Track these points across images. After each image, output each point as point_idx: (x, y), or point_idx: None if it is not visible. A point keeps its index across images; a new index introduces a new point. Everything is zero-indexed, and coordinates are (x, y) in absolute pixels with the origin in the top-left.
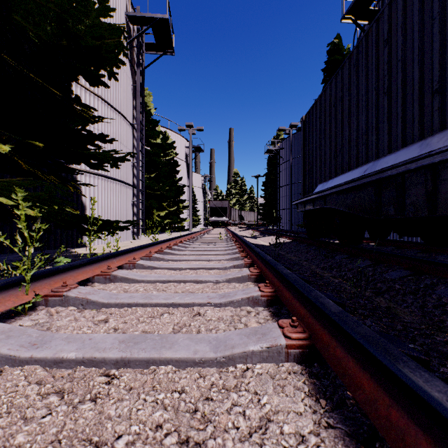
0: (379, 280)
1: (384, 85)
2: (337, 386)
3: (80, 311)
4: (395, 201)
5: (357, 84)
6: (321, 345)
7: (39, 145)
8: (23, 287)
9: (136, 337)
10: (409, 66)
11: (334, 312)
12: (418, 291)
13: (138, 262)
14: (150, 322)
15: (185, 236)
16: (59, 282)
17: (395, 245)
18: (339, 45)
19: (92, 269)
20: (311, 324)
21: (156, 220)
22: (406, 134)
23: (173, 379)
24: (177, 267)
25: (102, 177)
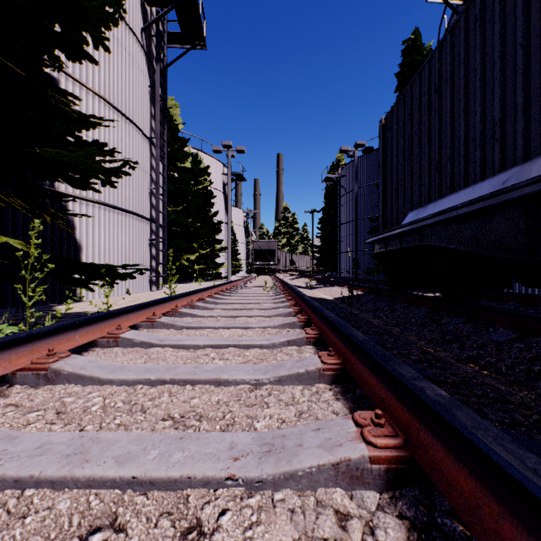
0: None
1: None
2: None
3: None
4: None
5: (482, 47)
6: None
7: None
8: None
9: None
10: None
11: None
12: None
13: (124, 334)
14: None
15: (217, 286)
16: None
17: (519, 300)
18: (417, 43)
19: (8, 358)
20: None
21: (184, 266)
22: None
23: None
24: (190, 344)
25: (105, 206)
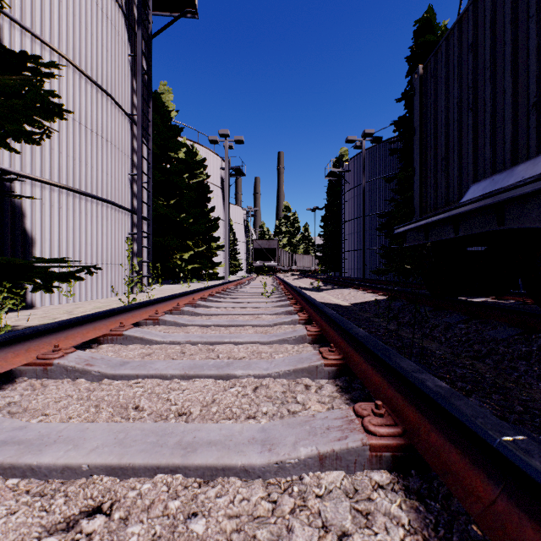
0: None
1: None
2: None
3: None
4: None
5: None
6: None
7: None
8: None
9: None
10: None
11: None
12: None
13: None
14: None
15: (205, 289)
16: None
17: None
18: (431, 23)
19: None
20: None
21: (176, 265)
22: None
23: None
24: (52, 465)
25: (69, 191)
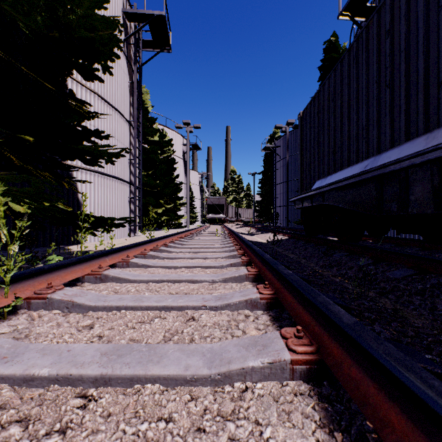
0: (382, 279)
1: (386, 77)
2: (353, 413)
3: (64, 315)
4: (398, 198)
5: (357, 77)
6: (332, 361)
7: (29, 140)
8: (2, 289)
9: (120, 348)
10: (413, 56)
11: (348, 324)
12: (426, 292)
13: (132, 260)
14: (139, 328)
15: (181, 233)
16: (44, 283)
17: (394, 242)
18: (335, 43)
19: (81, 268)
20: (319, 334)
21: (153, 217)
22: (409, 128)
23: (160, 402)
24: (172, 266)
25: (98, 174)
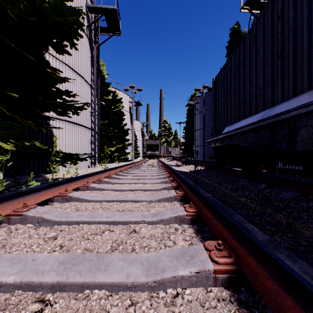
0: (276, 199)
1: (278, 50)
2: None
3: (35, 228)
4: (287, 139)
5: (256, 51)
6: (249, 272)
7: (15, 96)
8: None
9: (75, 258)
10: (299, 34)
11: (263, 241)
12: (310, 209)
13: (91, 185)
14: (93, 239)
15: (128, 165)
16: (21, 203)
17: (282, 171)
18: (238, 30)
19: (52, 191)
20: (235, 247)
21: (108, 154)
22: (296, 87)
23: (105, 307)
24: (120, 189)
25: (68, 122)
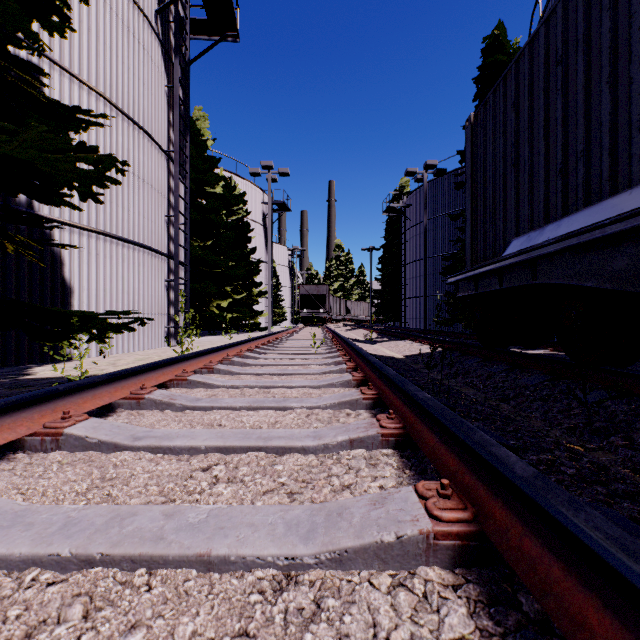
0: None
1: None
2: None
3: None
4: None
5: None
6: None
7: None
8: None
9: None
10: None
11: None
12: None
13: (72, 428)
14: None
15: (251, 341)
16: None
17: None
18: (501, 40)
19: None
20: None
21: (213, 314)
22: None
23: None
24: (183, 446)
25: (106, 237)
